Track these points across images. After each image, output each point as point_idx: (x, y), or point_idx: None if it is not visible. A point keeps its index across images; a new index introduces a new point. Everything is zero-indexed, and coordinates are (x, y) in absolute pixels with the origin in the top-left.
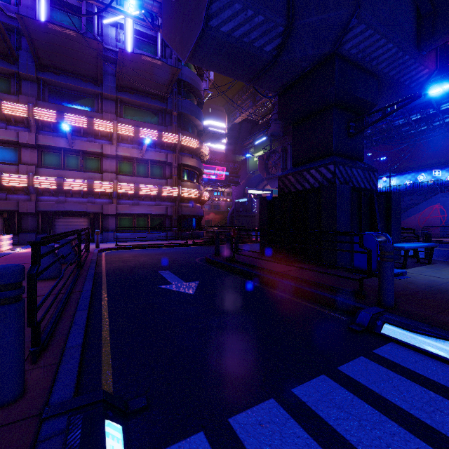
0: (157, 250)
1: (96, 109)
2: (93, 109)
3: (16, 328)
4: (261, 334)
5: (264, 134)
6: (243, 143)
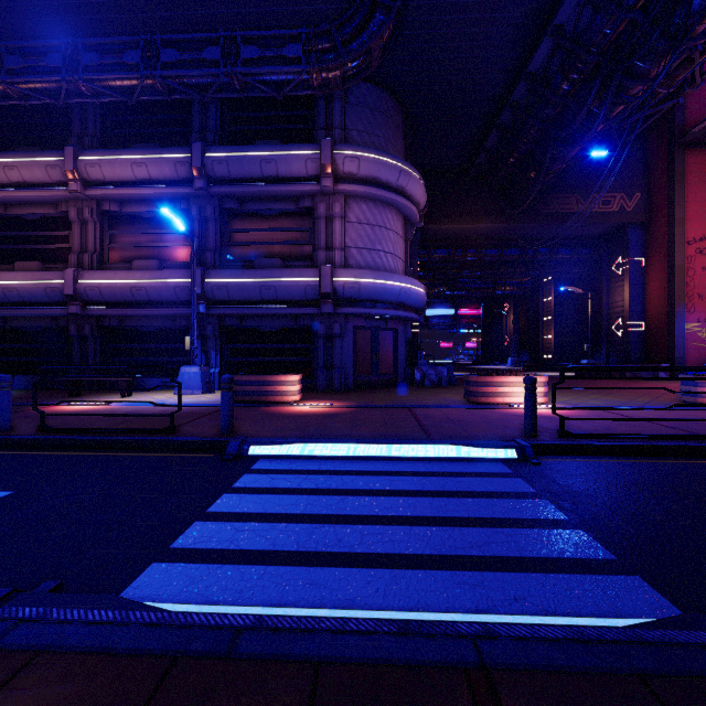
0: None
1: None
2: None
3: (528, 405)
4: (667, 518)
5: None
6: None
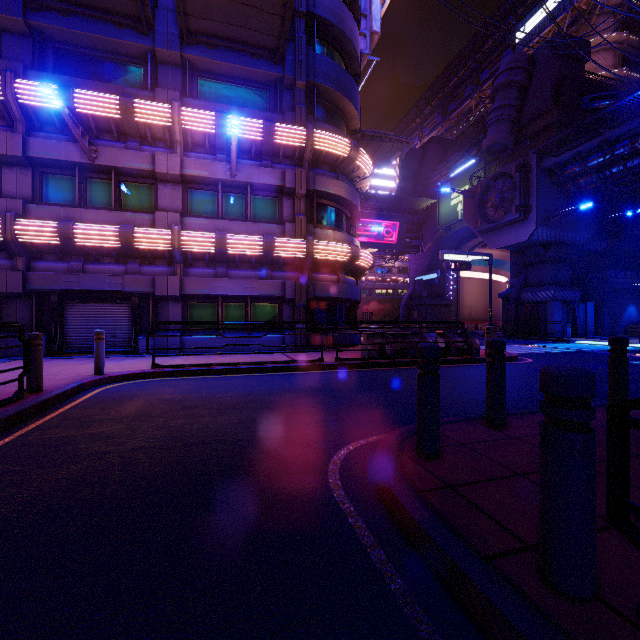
0: (241, 381)
1: (144, 85)
2: (140, 86)
3: None
4: None
5: (471, 153)
6: (429, 179)
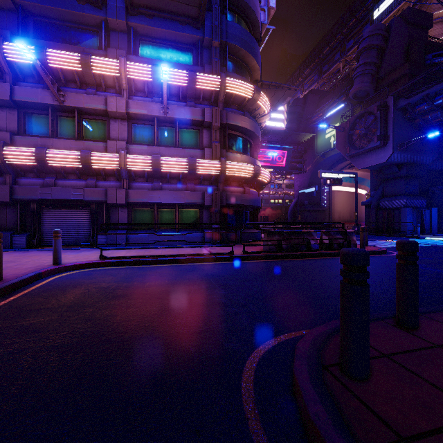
0: (167, 271)
1: (100, 47)
2: (97, 48)
3: None
4: None
5: (341, 99)
6: (309, 119)
